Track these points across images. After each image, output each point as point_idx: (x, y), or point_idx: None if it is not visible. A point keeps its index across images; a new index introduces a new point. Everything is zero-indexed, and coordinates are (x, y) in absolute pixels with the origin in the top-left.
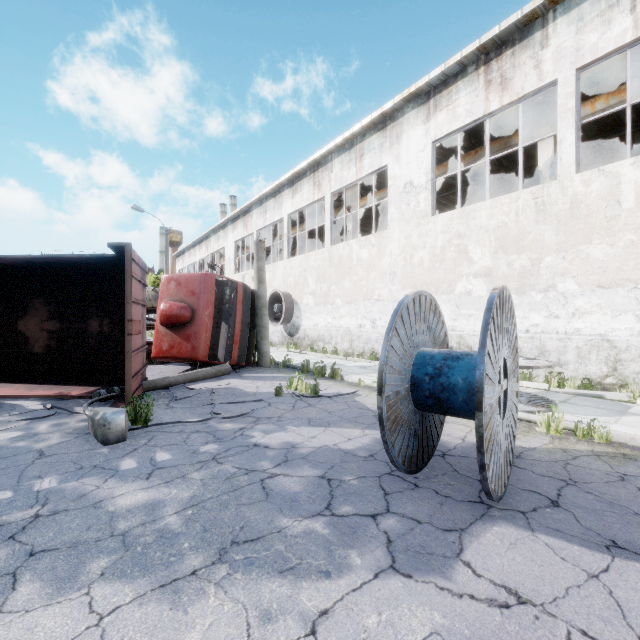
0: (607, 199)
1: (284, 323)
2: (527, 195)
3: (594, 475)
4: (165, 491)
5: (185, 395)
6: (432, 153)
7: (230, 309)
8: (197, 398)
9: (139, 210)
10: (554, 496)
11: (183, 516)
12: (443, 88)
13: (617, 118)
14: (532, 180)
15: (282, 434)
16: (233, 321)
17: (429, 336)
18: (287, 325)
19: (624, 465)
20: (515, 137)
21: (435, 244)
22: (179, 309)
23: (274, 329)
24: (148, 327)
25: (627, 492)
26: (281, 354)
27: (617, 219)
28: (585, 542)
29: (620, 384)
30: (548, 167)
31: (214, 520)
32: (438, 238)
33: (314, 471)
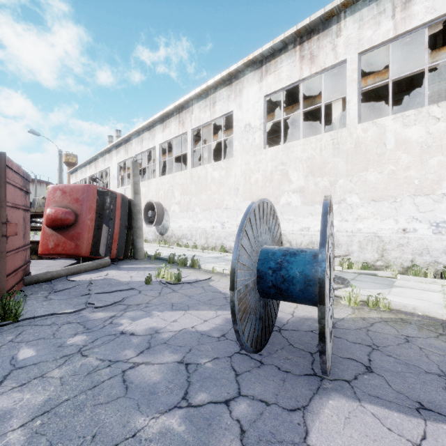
0: (378, 142)
1: (156, 225)
2: (327, 137)
3: (388, 339)
4: (16, 397)
5: (65, 287)
6: (264, 104)
7: (110, 214)
8: (75, 289)
9: (35, 134)
10: (367, 362)
11: (29, 430)
12: (272, 58)
13: (377, 93)
14: (325, 131)
15: (148, 320)
16: (112, 224)
17: (269, 236)
18: (159, 227)
19: (405, 328)
20: (318, 99)
21: (266, 169)
22: (63, 214)
23: (149, 230)
24: (38, 229)
25: (414, 352)
26: (154, 249)
27: (384, 155)
28: (401, 407)
29: (385, 265)
30: (338, 120)
31: (64, 430)
32: (268, 165)
33: (174, 356)
